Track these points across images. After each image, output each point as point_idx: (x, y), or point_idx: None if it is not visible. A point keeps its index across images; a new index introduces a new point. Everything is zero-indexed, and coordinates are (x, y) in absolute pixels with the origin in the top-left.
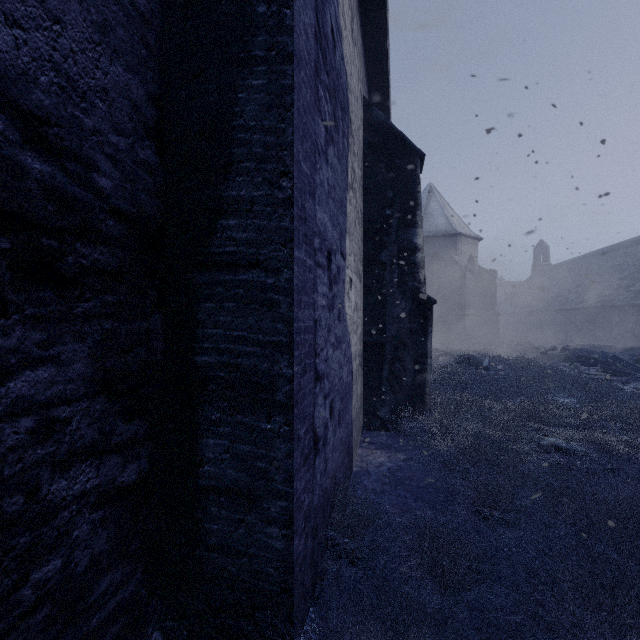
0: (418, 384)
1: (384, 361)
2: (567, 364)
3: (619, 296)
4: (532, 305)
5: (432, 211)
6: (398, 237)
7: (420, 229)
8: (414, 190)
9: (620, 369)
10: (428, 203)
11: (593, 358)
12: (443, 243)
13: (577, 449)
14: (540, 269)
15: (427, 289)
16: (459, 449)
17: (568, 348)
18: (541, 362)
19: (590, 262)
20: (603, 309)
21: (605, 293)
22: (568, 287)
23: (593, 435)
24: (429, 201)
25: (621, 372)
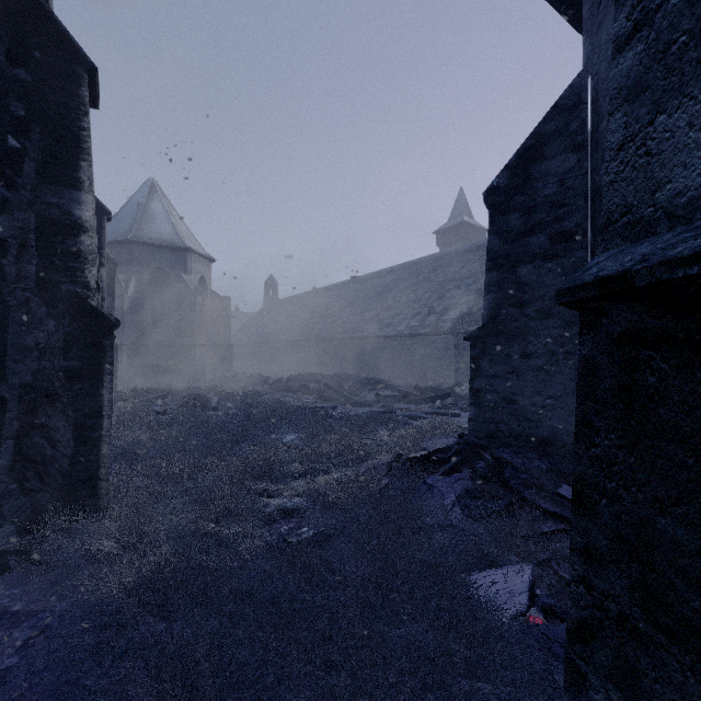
0: (84, 466)
1: (3, 435)
2: (292, 394)
3: (327, 331)
4: (264, 336)
5: (155, 213)
6: (39, 197)
7: (88, 195)
8: (76, 122)
9: (330, 395)
10: (149, 202)
11: (311, 386)
12: (169, 256)
13: (303, 509)
14: (271, 302)
15: (147, 311)
16: (143, 581)
17: (292, 378)
18: (270, 394)
19: (307, 300)
20: (317, 341)
21: (318, 327)
22: (292, 321)
23: (318, 486)
24: (151, 200)
25: (331, 398)
